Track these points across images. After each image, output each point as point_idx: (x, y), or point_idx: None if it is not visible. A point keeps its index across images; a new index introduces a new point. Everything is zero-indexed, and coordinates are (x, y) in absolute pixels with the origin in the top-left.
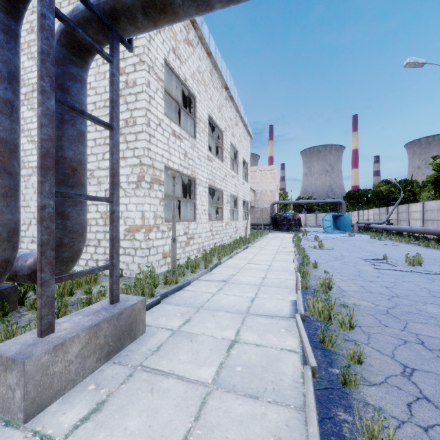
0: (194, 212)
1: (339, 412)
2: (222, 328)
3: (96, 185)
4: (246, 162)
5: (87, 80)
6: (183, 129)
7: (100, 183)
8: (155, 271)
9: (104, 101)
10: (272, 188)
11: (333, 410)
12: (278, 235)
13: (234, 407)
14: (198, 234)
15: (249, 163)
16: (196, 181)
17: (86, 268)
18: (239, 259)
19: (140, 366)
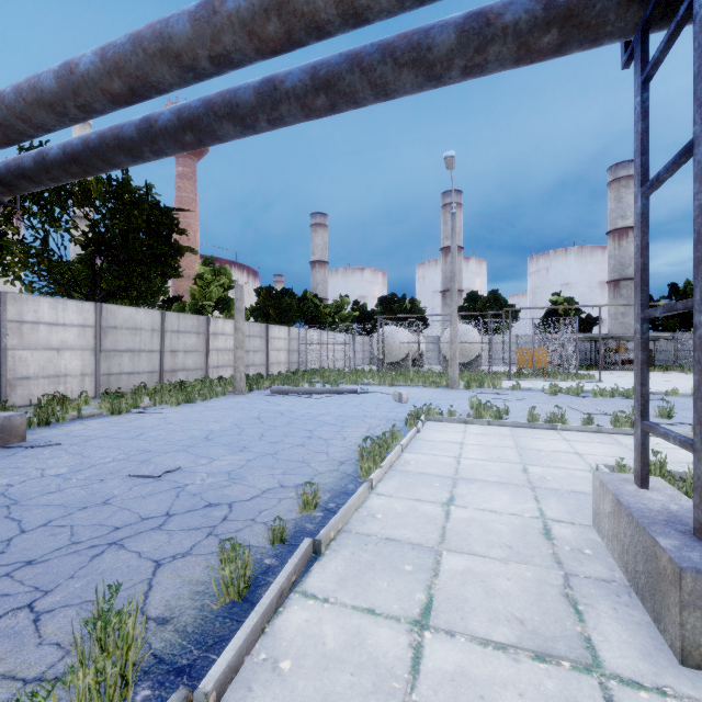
0: None
1: (312, 528)
2: (468, 682)
3: None
4: None
5: None
6: None
7: None
8: None
9: None
10: None
11: (317, 529)
12: None
13: (411, 533)
14: None
15: None
16: None
17: None
18: None
19: (562, 574)
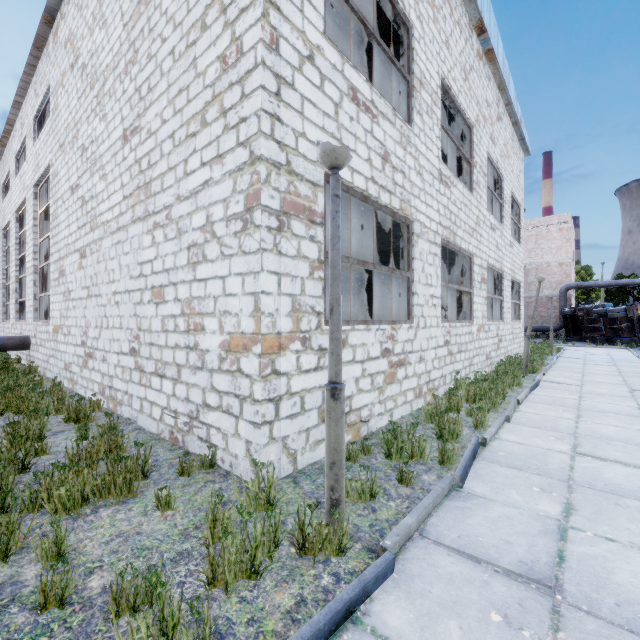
0: (408, 301)
1: None
2: None
3: (174, 238)
4: (516, 202)
5: (162, 8)
6: (378, 94)
7: (180, 232)
8: (297, 460)
9: (187, 35)
10: (563, 257)
11: None
12: (590, 352)
13: None
14: (417, 354)
15: (521, 205)
16: (412, 226)
17: (161, 426)
18: (536, 428)
19: None
